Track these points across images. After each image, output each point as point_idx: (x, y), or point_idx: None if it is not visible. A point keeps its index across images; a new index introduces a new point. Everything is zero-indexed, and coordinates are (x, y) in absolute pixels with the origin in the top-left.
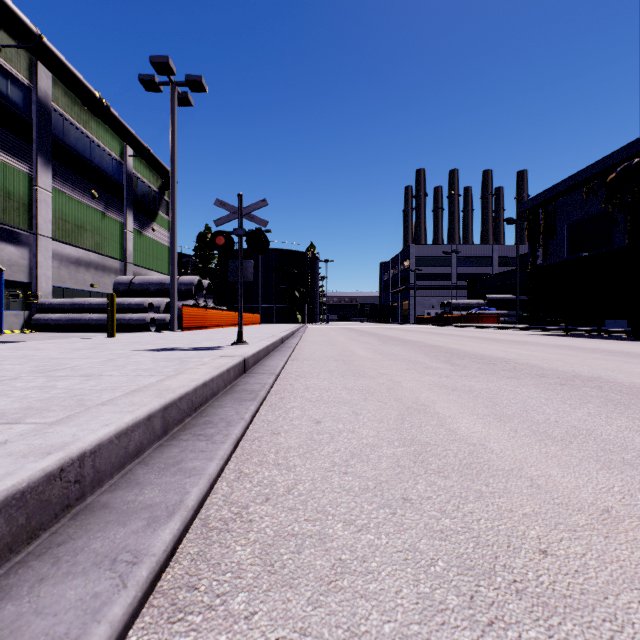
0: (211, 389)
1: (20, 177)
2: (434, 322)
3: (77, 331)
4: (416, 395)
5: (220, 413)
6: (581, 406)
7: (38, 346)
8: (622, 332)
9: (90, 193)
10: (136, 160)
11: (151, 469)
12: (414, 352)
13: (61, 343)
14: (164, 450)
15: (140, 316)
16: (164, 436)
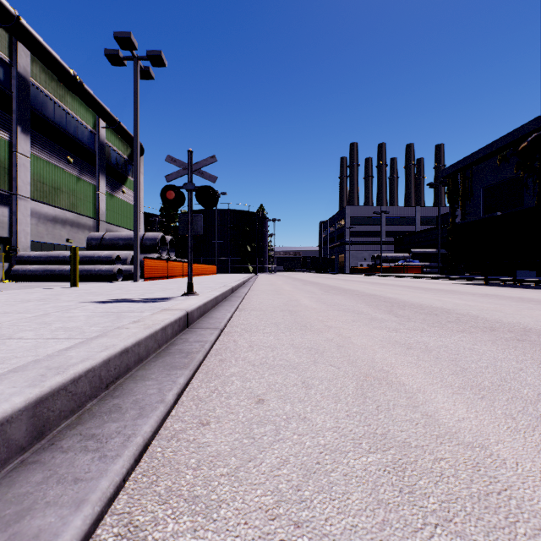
0: (136, 355)
1: (1, 143)
2: (366, 272)
3: (52, 281)
4: (370, 356)
5: (138, 391)
6: None
7: None
8: (535, 281)
9: (66, 159)
10: (108, 131)
11: None
12: (355, 301)
13: (19, 294)
14: (18, 477)
15: (108, 267)
16: (36, 442)
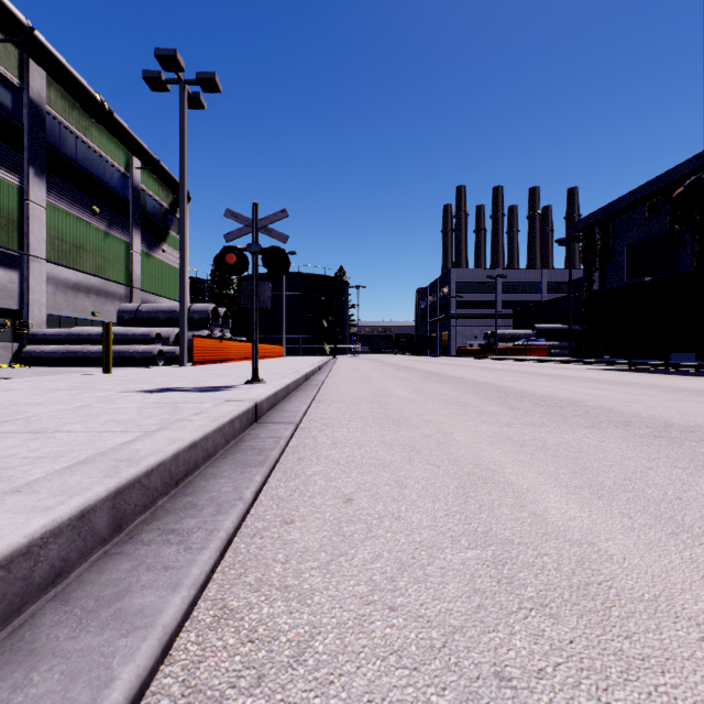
0: (204, 450)
1: (9, 190)
2: (477, 354)
3: (74, 365)
4: (476, 454)
5: (211, 488)
6: (699, 471)
7: (10, 385)
8: (693, 366)
9: (91, 209)
10: (144, 173)
11: (68, 613)
12: (461, 391)
13: (41, 381)
14: (106, 566)
15: (146, 348)
16: (115, 536)
